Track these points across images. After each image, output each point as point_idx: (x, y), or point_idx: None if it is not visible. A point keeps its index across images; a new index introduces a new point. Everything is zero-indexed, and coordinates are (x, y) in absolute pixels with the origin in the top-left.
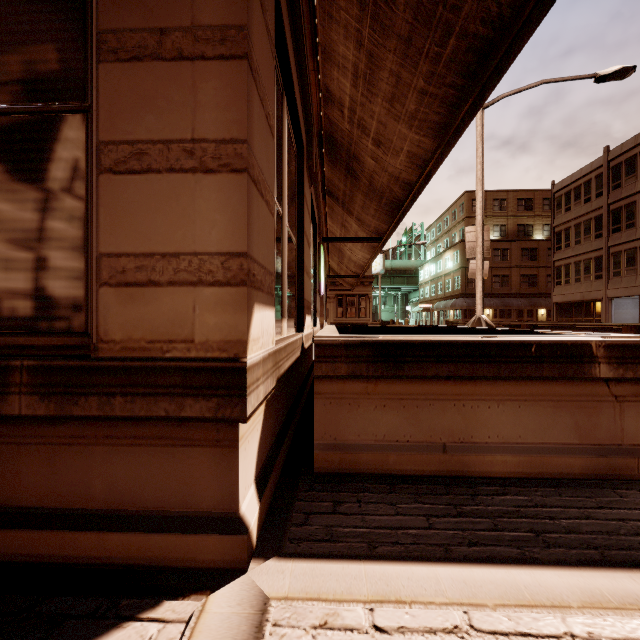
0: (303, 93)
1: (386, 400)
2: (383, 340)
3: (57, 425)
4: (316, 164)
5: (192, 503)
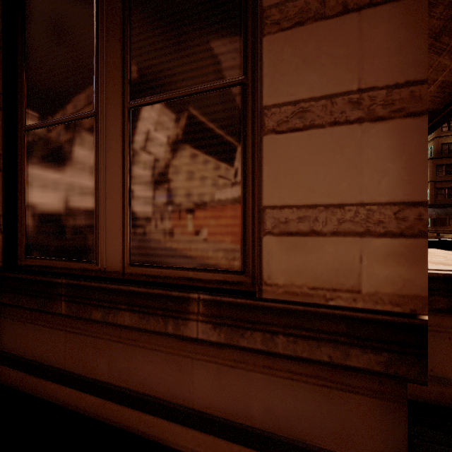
0: None
1: None
2: None
3: (222, 348)
4: None
5: (350, 448)
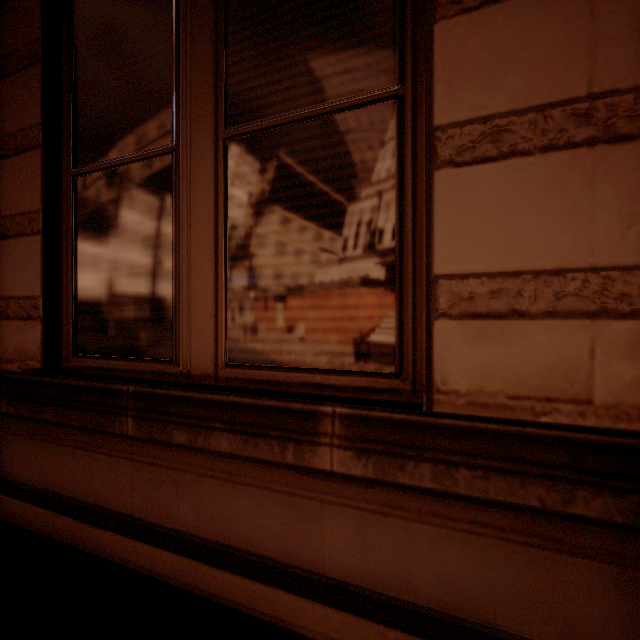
0: None
1: None
2: None
3: (367, 487)
4: None
5: (572, 639)
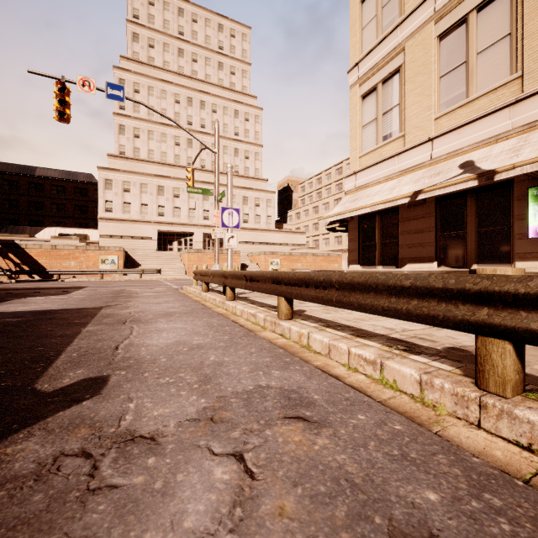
0: None
1: None
2: None
3: None
4: None
5: None
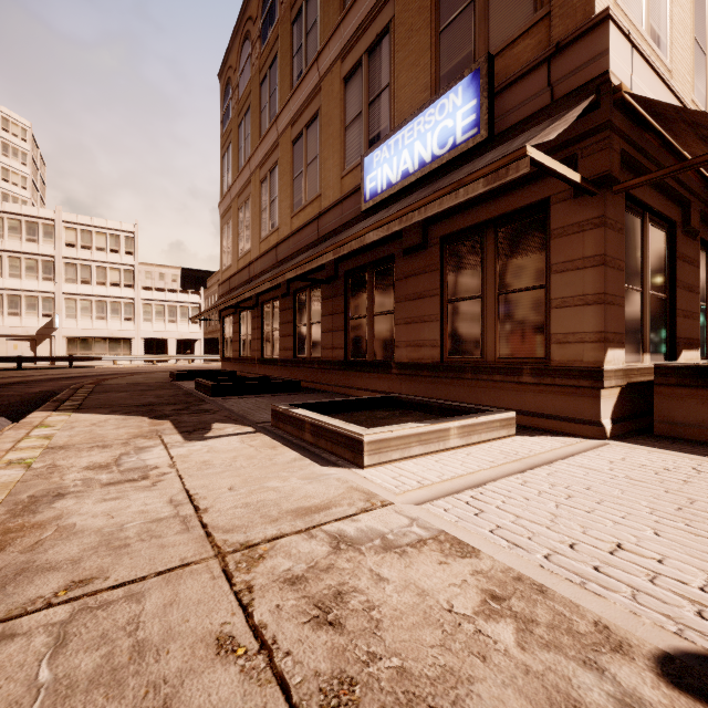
0: (668, 194)
1: (704, 400)
2: (702, 366)
3: (536, 387)
4: (705, 213)
5: (582, 416)
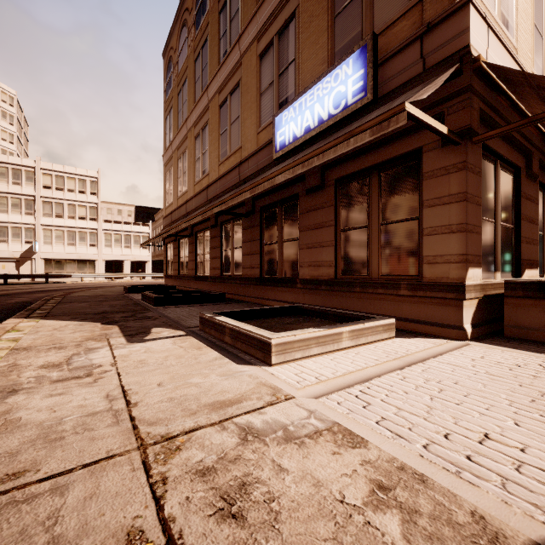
0: (515, 145)
1: None
2: (544, 281)
3: (411, 298)
4: (543, 161)
5: (448, 322)
